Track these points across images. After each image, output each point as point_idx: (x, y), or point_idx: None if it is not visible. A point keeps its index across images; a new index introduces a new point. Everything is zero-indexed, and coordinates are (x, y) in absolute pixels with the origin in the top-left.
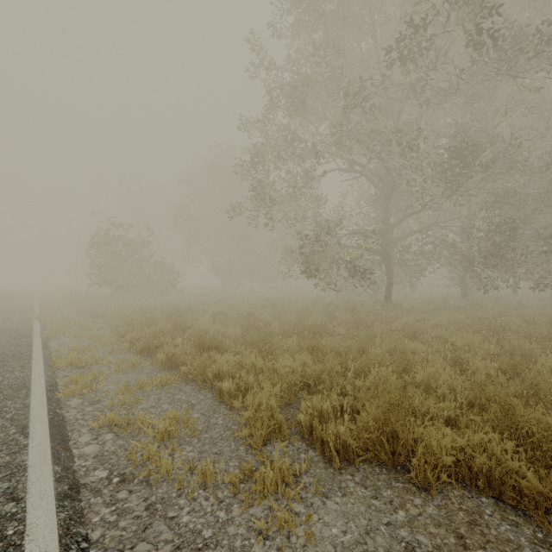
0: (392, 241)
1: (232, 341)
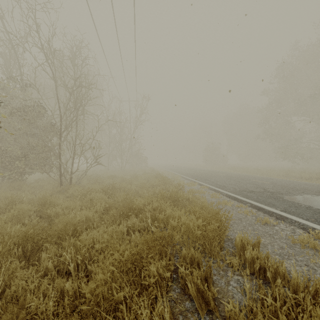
0: None
1: None
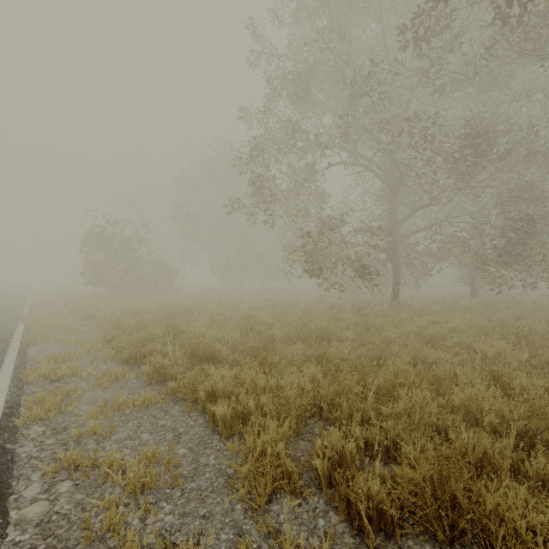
0: (400, 239)
1: (230, 347)
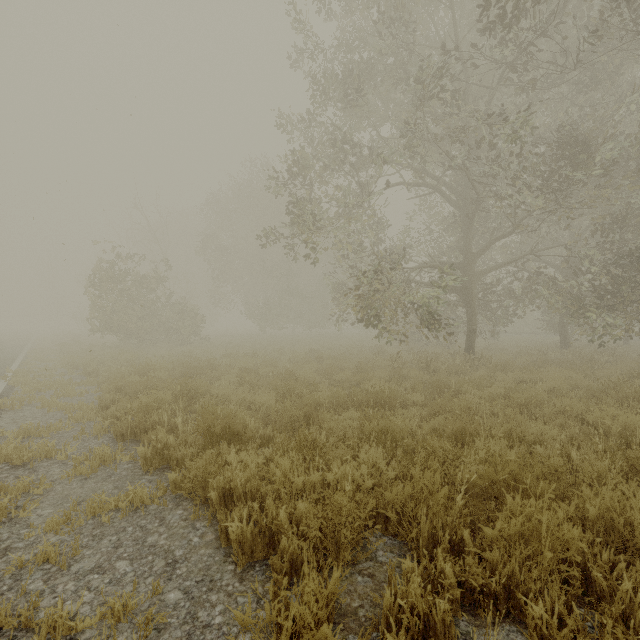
0: (475, 276)
1: (262, 415)
